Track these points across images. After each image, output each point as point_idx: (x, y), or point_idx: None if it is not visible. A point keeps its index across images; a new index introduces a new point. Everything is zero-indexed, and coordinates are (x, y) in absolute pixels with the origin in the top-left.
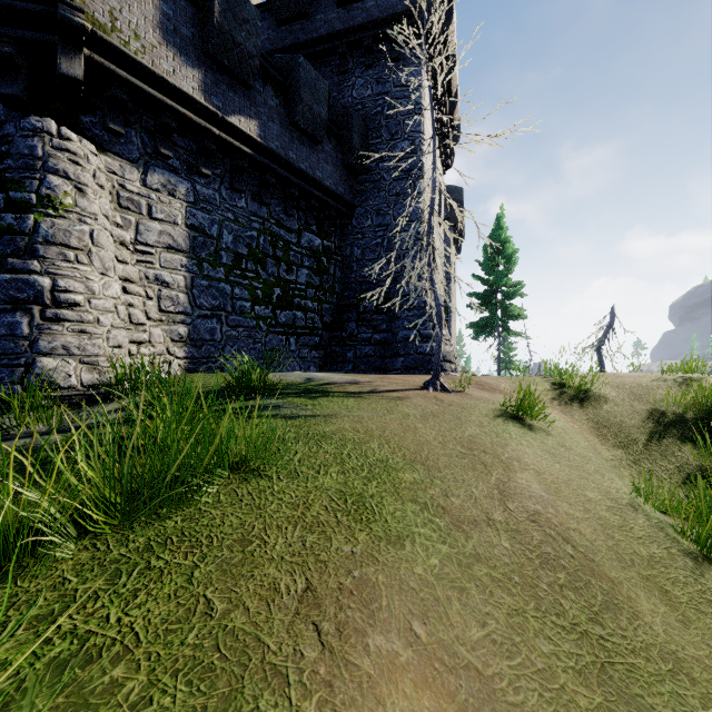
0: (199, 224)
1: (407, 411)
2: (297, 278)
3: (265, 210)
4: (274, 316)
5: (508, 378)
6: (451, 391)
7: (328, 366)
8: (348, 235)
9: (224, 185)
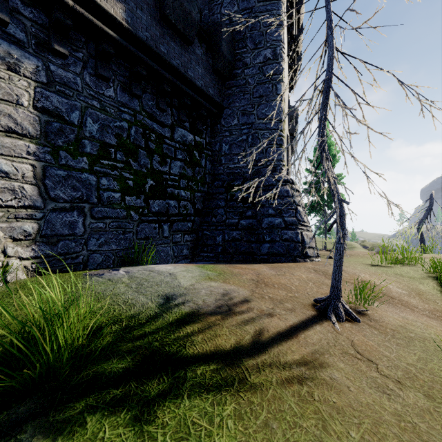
0: (54, 108)
1: None
2: (170, 169)
3: (136, 103)
4: (146, 205)
5: (385, 273)
6: (359, 319)
7: (200, 248)
8: (217, 133)
9: (87, 70)
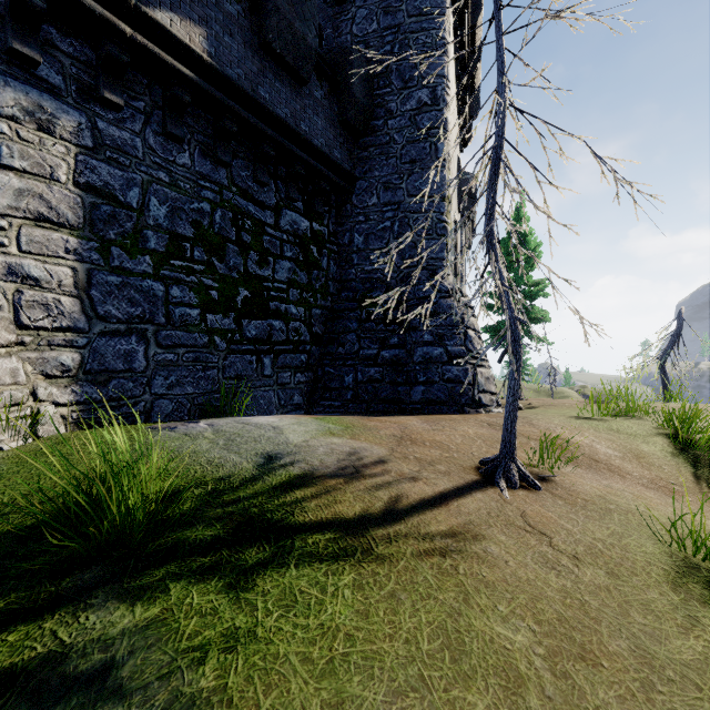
0: (103, 184)
1: (502, 633)
2: (274, 274)
3: (223, 174)
4: (238, 328)
5: (594, 428)
6: (540, 485)
7: (319, 394)
8: (347, 217)
9: (151, 127)
